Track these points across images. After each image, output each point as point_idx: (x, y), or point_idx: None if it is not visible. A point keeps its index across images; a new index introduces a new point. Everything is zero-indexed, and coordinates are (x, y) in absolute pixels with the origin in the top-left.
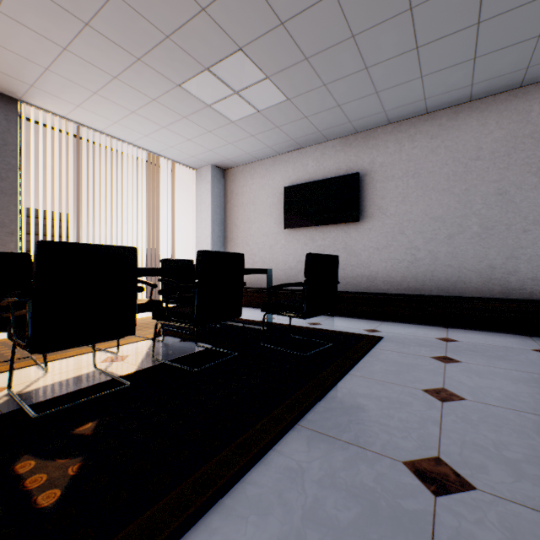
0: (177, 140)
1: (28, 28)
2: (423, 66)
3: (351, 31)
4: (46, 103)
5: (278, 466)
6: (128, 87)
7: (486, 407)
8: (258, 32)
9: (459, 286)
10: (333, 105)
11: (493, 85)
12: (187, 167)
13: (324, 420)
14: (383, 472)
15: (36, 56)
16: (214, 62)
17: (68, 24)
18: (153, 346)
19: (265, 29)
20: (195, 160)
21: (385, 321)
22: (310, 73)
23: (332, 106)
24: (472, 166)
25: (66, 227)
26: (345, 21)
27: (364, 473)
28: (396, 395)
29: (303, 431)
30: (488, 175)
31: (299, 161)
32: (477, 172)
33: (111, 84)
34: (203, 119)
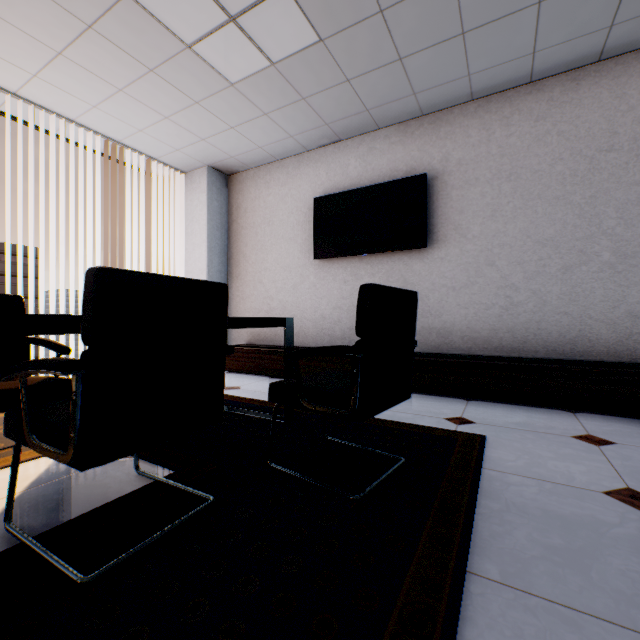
0: (147, 117)
1: None
2: None
3: None
4: None
5: None
6: None
7: None
8: None
9: (581, 344)
10: (392, 58)
11: None
12: (172, 169)
13: None
14: None
15: None
16: None
17: None
18: (8, 497)
19: None
20: (182, 157)
21: (470, 400)
22: None
23: (390, 60)
24: (601, 161)
25: (34, 265)
26: None
27: None
28: None
29: None
30: (627, 173)
31: (336, 160)
32: (610, 170)
33: None
34: (183, 76)
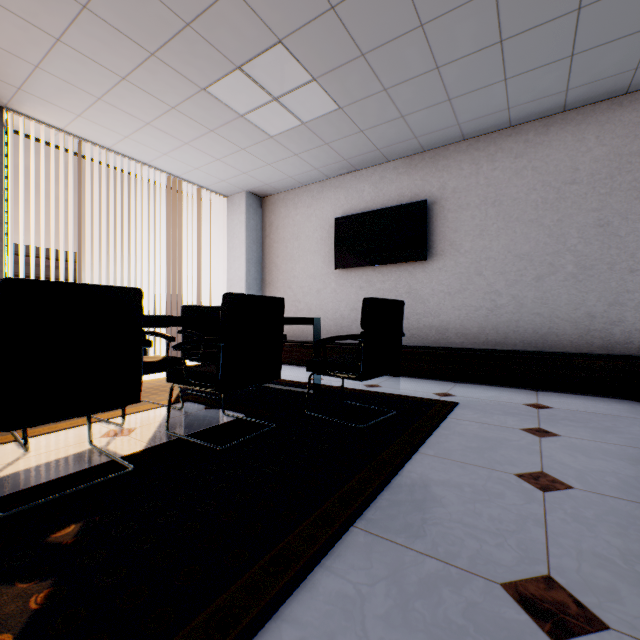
0: (203, 160)
1: (9, 11)
2: (508, 65)
3: (419, 18)
4: (39, 111)
5: (327, 591)
6: (140, 91)
7: (602, 500)
8: (302, 19)
9: (550, 339)
10: (395, 116)
11: (592, 91)
12: (217, 194)
13: (389, 519)
14: (475, 600)
15: (22, 49)
16: (247, 58)
17: (61, 6)
18: (167, 416)
19: (311, 15)
20: (226, 186)
21: (459, 383)
22: (368, 74)
23: (394, 117)
24: (566, 192)
25: (74, 269)
26: (412, 5)
27: (448, 603)
28: (482, 482)
29: (361, 536)
30: (585, 202)
31: (353, 187)
32: (573, 199)
33: (119, 87)
34: (235, 133)
